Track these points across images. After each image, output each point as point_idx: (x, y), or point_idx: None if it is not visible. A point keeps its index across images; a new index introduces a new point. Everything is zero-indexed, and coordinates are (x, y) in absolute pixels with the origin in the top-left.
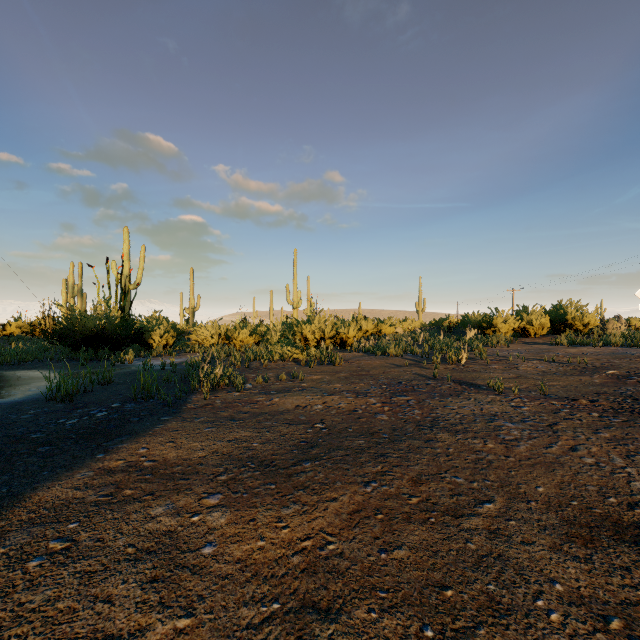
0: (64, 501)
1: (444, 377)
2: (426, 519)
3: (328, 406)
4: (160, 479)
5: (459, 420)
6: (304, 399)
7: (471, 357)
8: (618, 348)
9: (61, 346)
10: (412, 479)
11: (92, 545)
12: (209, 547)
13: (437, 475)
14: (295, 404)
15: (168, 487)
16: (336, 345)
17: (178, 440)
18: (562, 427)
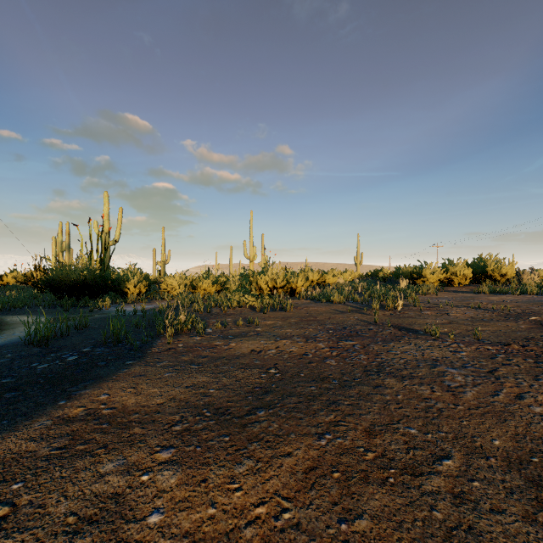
0: (15, 455)
1: (384, 322)
2: (385, 479)
3: (280, 350)
4: (116, 429)
5: (403, 365)
6: (259, 344)
7: (405, 304)
8: (534, 296)
9: (48, 294)
10: (365, 430)
11: (31, 512)
12: (156, 515)
13: (390, 425)
14: (250, 348)
15: (122, 438)
16: (286, 293)
17: (139, 386)
18: (503, 373)
